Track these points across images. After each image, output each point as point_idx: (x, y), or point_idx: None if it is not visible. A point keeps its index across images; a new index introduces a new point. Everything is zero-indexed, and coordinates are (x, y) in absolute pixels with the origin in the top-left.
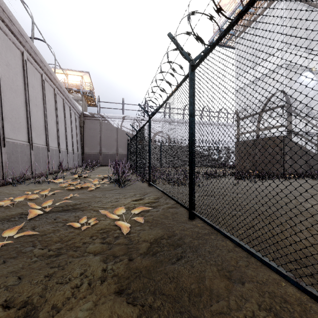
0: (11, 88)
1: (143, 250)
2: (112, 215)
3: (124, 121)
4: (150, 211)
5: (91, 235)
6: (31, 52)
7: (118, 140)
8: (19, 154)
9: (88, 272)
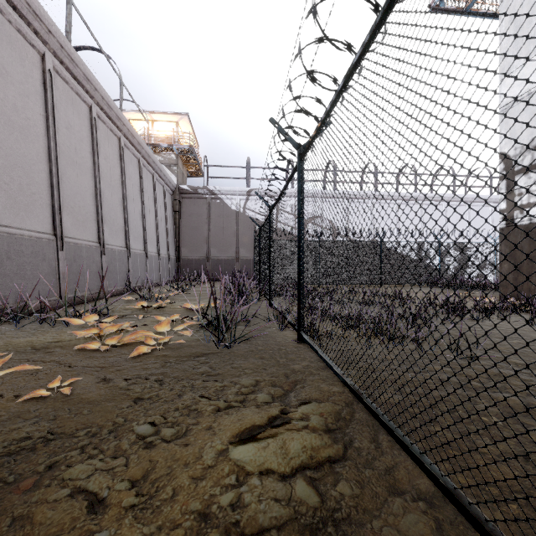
0: (9, 122)
1: None
2: None
3: (251, 199)
4: None
5: None
6: (62, 57)
7: (239, 234)
8: (26, 259)
9: None
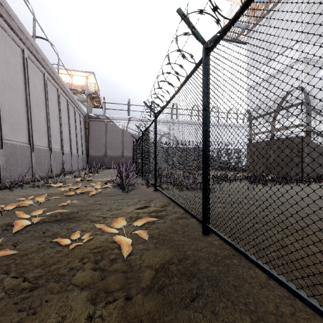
0: (10, 87)
1: (146, 283)
2: (110, 229)
3: (130, 122)
4: (156, 222)
5: (82, 256)
6: (32, 50)
7: (124, 142)
8: (18, 157)
9: (67, 321)
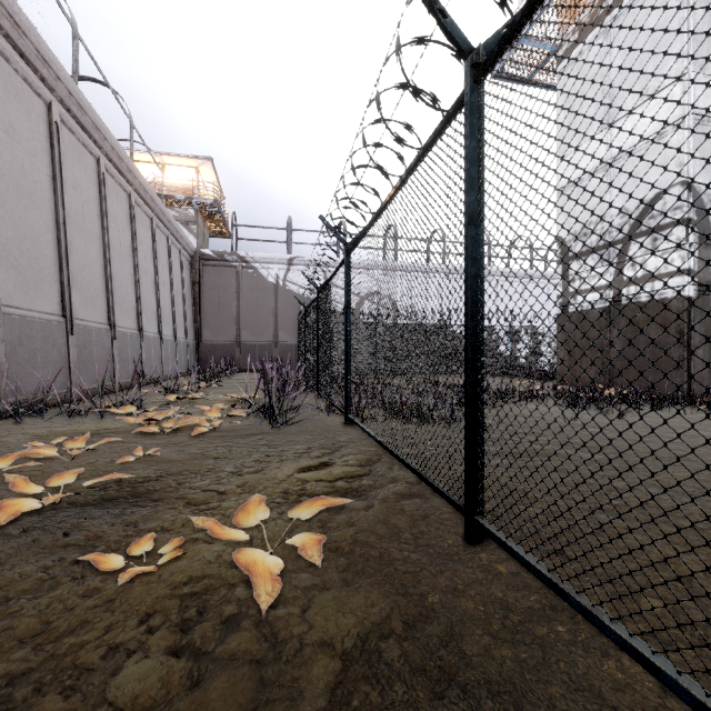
0: (18, 187)
1: (315, 702)
2: (228, 529)
3: (293, 269)
4: (348, 508)
5: (148, 607)
6: (70, 104)
7: (278, 312)
8: (37, 345)
9: None
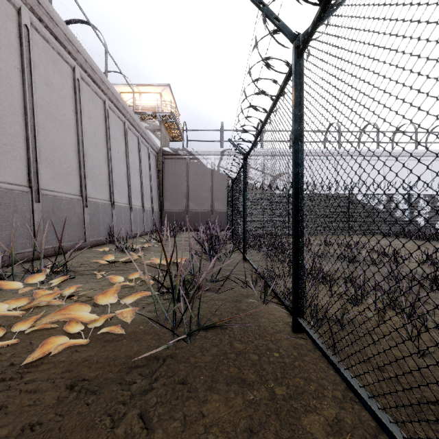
0: None
1: None
2: None
3: (224, 158)
4: None
5: None
6: (40, 14)
7: (214, 189)
8: None
9: None
